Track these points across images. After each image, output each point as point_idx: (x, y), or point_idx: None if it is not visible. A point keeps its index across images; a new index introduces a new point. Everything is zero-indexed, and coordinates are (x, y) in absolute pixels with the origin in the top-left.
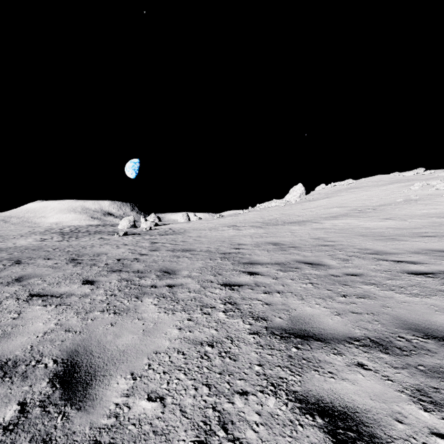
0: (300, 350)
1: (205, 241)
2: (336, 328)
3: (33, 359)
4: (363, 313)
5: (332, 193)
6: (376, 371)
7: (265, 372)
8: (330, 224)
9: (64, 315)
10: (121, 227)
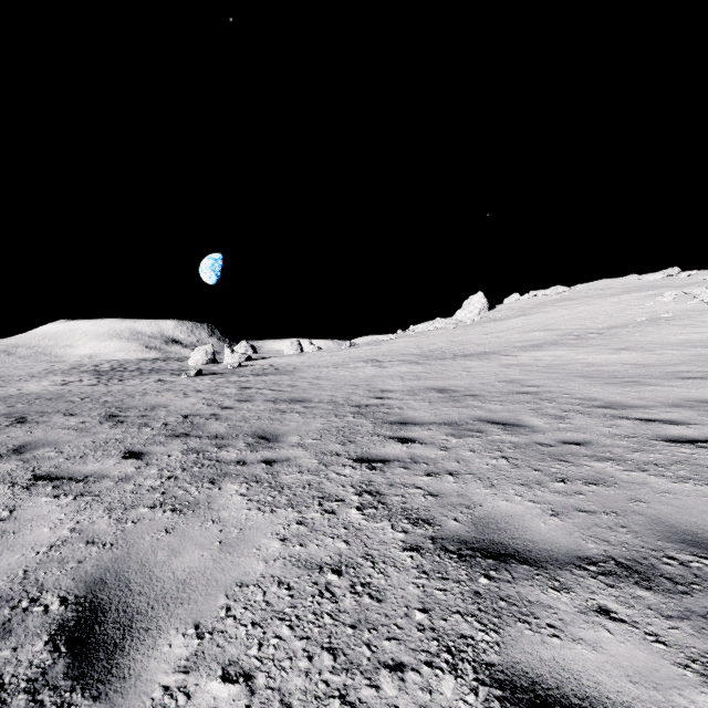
0: (494, 582)
1: (326, 386)
2: (553, 540)
3: (26, 595)
4: (598, 513)
5: (531, 307)
6: (633, 624)
7: (434, 625)
8: (530, 358)
9: (87, 513)
10: (192, 362)
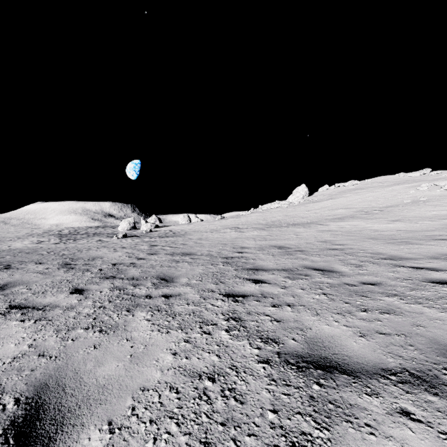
0: (324, 388)
1: (206, 244)
2: (363, 355)
3: None
4: (392, 334)
5: (336, 194)
6: (428, 424)
7: (282, 424)
8: (336, 226)
9: (41, 333)
10: (120, 228)
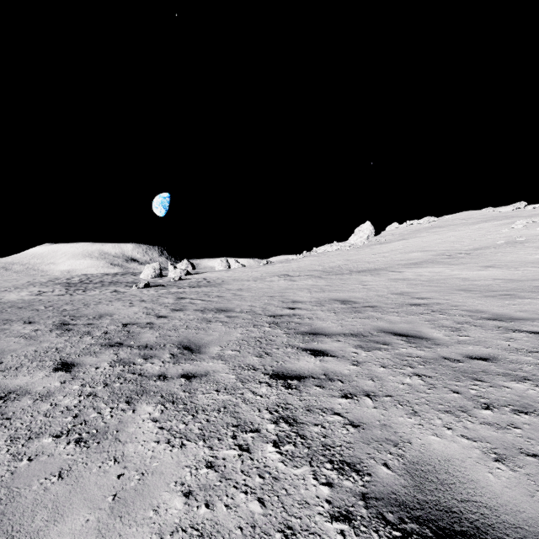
0: None
1: (247, 297)
2: (515, 505)
3: None
4: None
5: (409, 233)
6: None
7: None
8: (413, 273)
9: None
10: (143, 276)
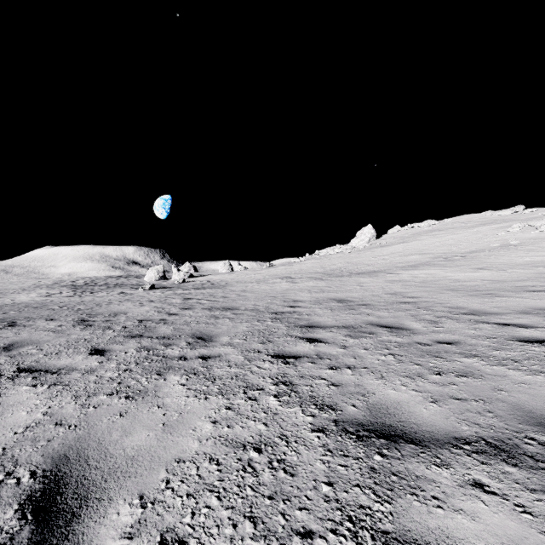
0: (387, 459)
1: (251, 297)
2: (434, 423)
3: (2, 469)
4: (469, 400)
5: (410, 236)
6: (504, 496)
7: (337, 497)
8: (409, 275)
9: (57, 400)
10: (147, 278)
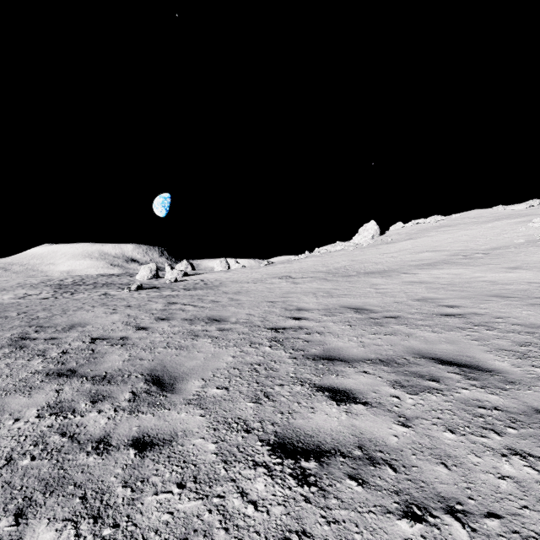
0: None
1: (245, 302)
2: None
3: None
4: None
5: (416, 232)
6: None
7: None
8: (428, 275)
9: None
10: (139, 277)
